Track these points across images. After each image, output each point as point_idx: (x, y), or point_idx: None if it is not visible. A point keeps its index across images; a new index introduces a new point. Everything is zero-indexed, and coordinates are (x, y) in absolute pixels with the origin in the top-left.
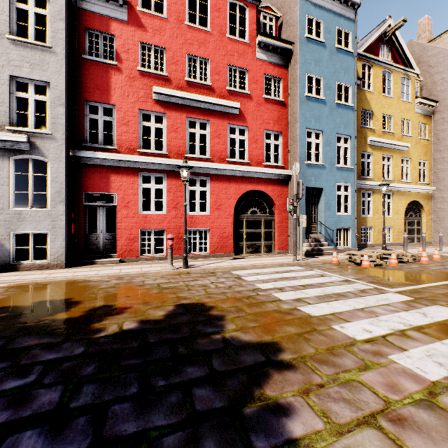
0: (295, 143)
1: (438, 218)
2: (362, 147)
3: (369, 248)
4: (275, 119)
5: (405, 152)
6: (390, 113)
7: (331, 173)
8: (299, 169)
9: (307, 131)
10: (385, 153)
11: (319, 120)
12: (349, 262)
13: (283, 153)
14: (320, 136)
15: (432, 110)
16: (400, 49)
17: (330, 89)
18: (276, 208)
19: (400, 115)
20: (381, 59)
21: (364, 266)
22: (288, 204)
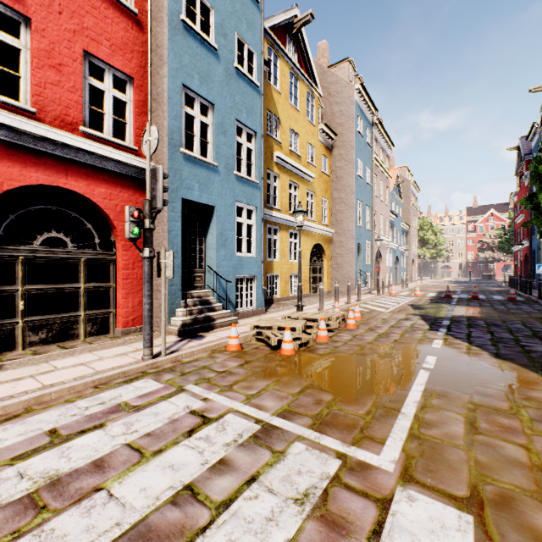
0: (161, 106)
1: (337, 264)
2: (269, 163)
3: (277, 304)
4: (116, 41)
5: (311, 184)
6: (297, 130)
7: (228, 184)
8: (157, 139)
9: (186, 92)
10: (292, 179)
11: (208, 81)
12: (258, 340)
13: (135, 123)
14: (209, 113)
15: (332, 143)
16: (306, 55)
17: (226, 38)
18: (119, 237)
19: (306, 137)
20: (288, 54)
21: (286, 353)
22: (127, 220)
